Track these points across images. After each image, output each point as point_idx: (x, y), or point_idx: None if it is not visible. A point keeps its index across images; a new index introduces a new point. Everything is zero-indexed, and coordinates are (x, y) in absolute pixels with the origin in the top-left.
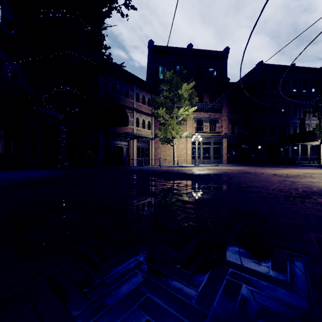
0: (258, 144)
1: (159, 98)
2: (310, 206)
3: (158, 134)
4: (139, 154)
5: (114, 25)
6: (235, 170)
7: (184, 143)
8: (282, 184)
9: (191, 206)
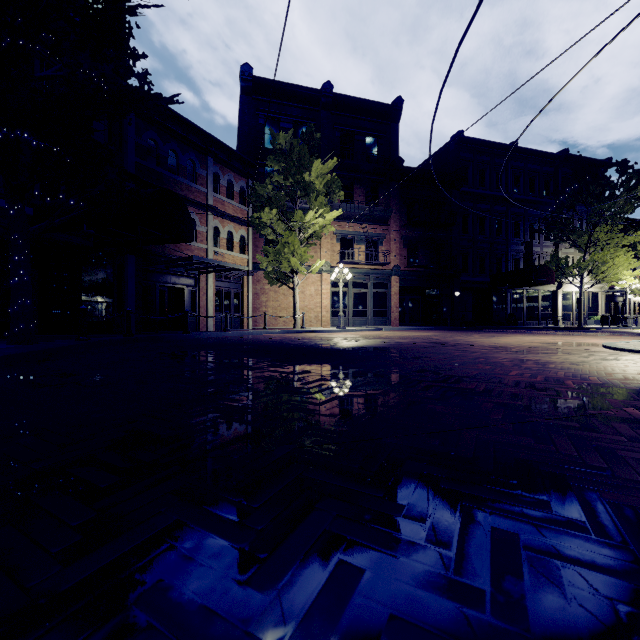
0: (456, 288)
1: (263, 188)
2: (631, 432)
3: (262, 264)
4: (220, 306)
5: (156, 6)
6: (418, 338)
7: (316, 283)
8: (523, 369)
9: (341, 449)
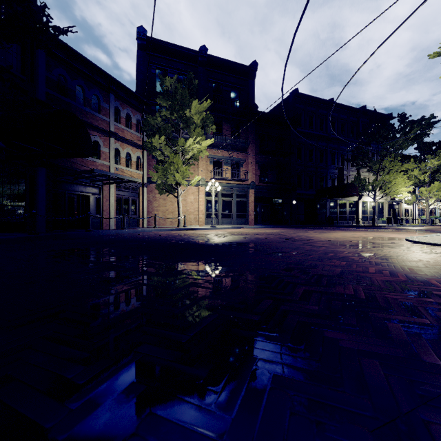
0: (293, 198)
1: (154, 120)
2: None
3: (153, 178)
4: (120, 210)
5: None
6: (270, 234)
7: (195, 193)
8: (375, 265)
9: None
